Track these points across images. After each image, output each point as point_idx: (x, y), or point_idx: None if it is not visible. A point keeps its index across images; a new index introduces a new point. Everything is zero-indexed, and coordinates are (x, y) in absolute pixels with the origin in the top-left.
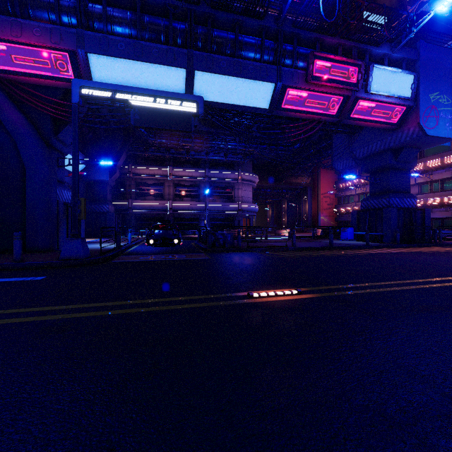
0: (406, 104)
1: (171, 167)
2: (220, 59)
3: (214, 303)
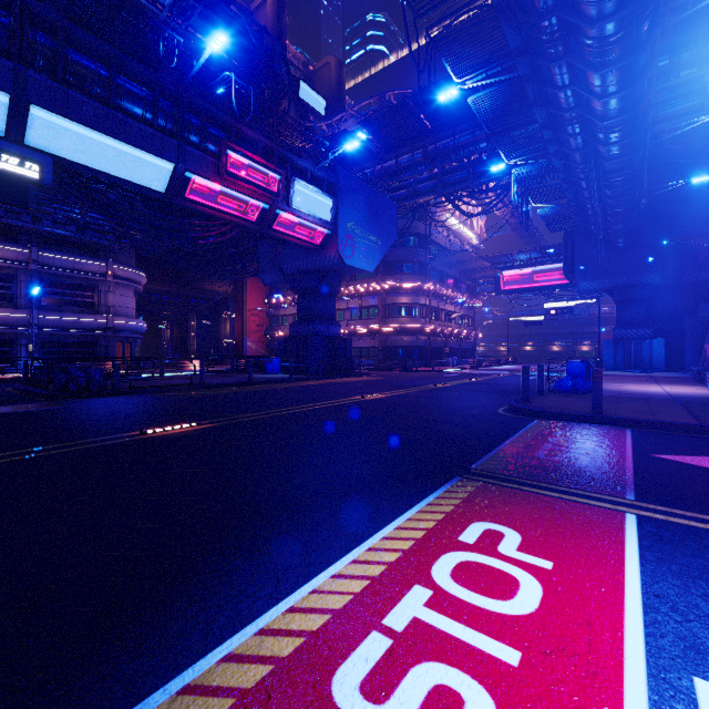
0: (327, 228)
1: None
2: (83, 102)
3: (99, 444)
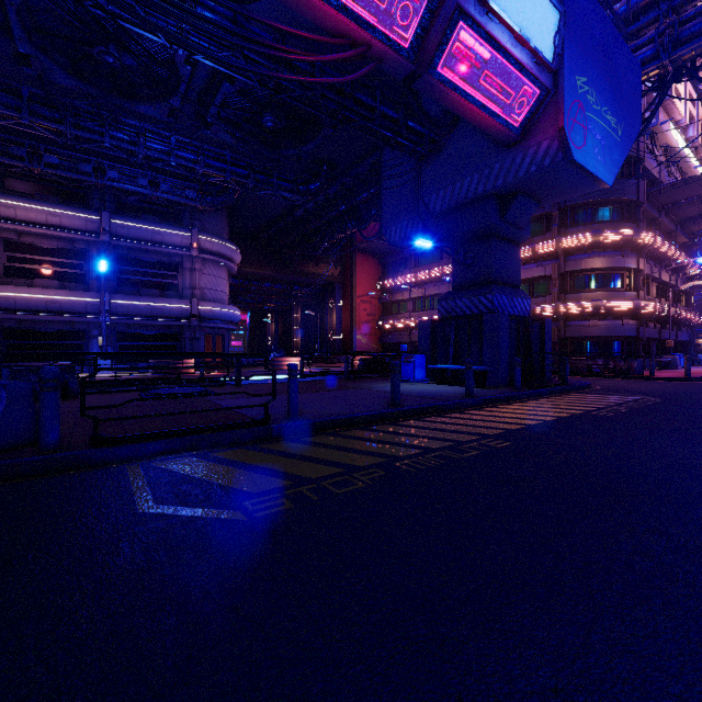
0: (542, 81)
1: None
2: None
3: None
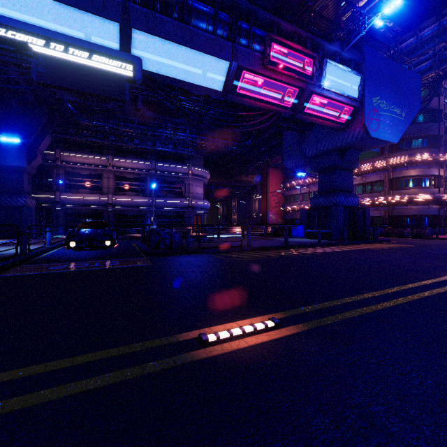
0: (353, 105)
1: (111, 157)
2: (165, 21)
3: (135, 369)
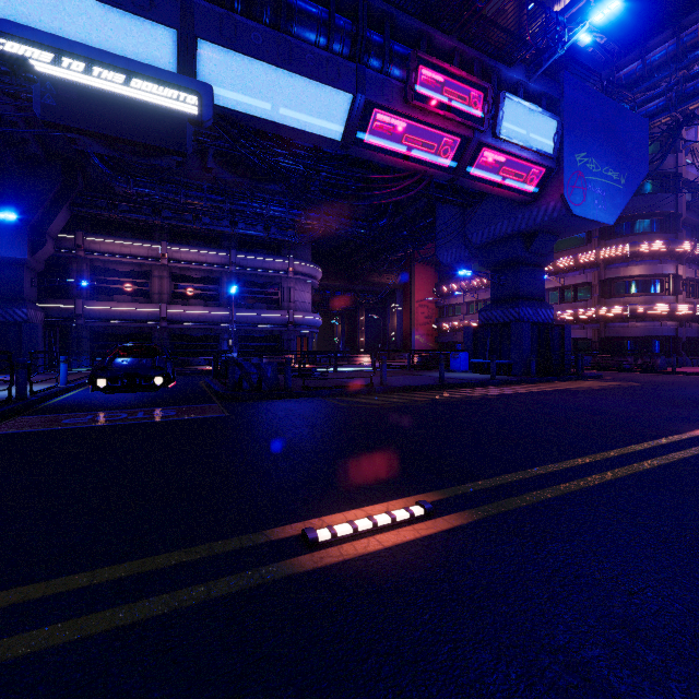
0: (546, 165)
1: (166, 244)
2: (251, 27)
3: (197, 590)
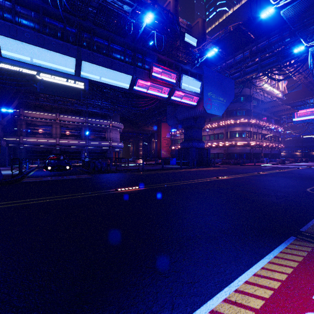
0: (198, 96)
1: (59, 114)
2: (99, 56)
3: (99, 194)
